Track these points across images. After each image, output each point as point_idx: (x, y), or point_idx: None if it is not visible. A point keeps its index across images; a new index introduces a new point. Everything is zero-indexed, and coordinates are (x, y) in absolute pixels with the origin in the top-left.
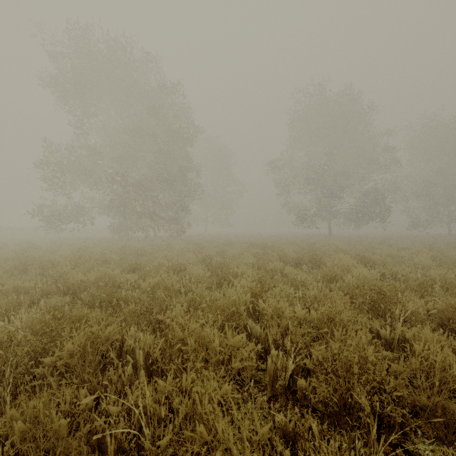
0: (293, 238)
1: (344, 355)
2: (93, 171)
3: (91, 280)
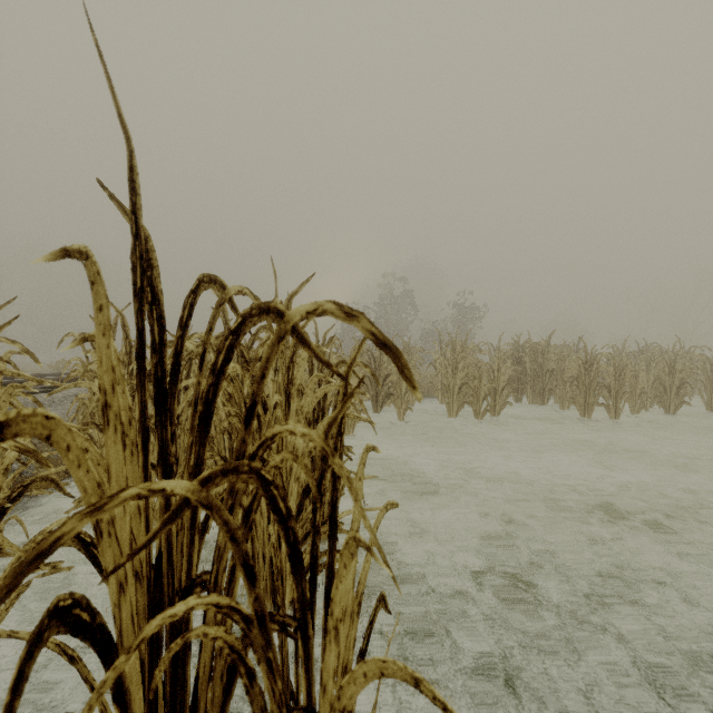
0: None
1: None
2: None
3: None
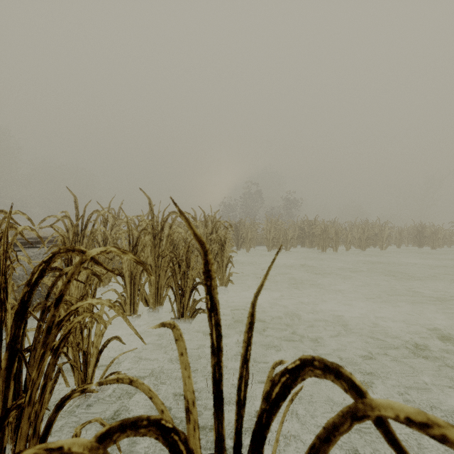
0: None
1: None
2: None
3: None
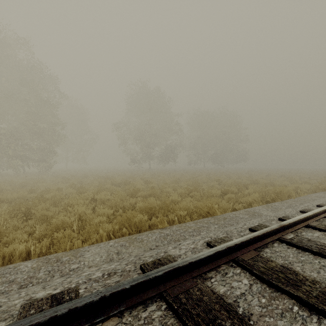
0: (127, 171)
1: (112, 201)
2: None
3: (15, 197)
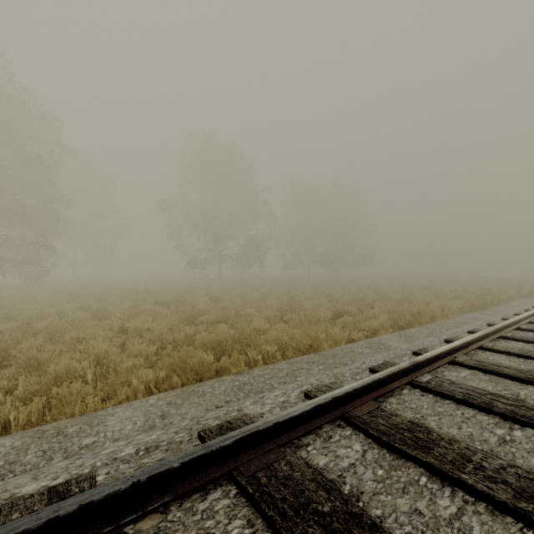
0: (181, 282)
1: (155, 332)
2: None
3: None
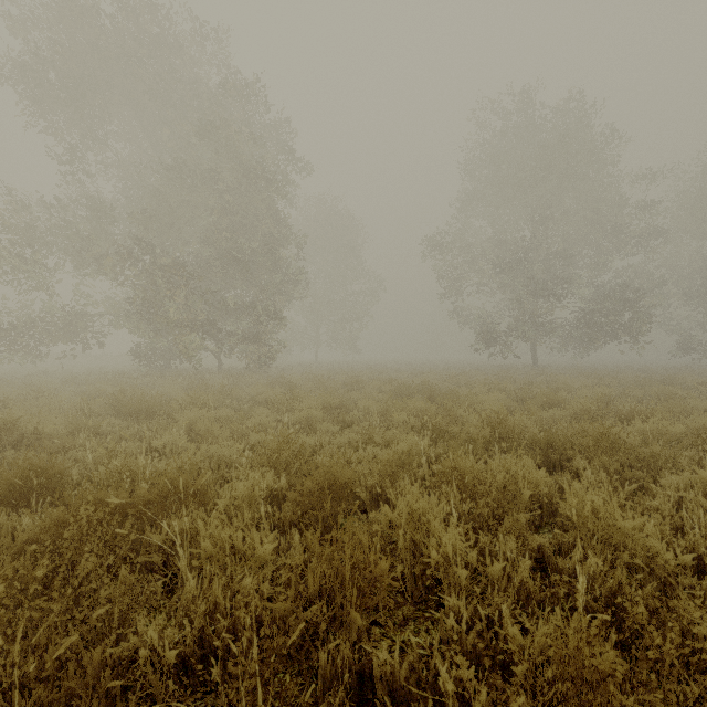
0: (475, 371)
1: None
2: (93, 242)
3: None
